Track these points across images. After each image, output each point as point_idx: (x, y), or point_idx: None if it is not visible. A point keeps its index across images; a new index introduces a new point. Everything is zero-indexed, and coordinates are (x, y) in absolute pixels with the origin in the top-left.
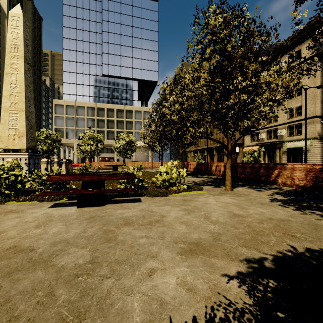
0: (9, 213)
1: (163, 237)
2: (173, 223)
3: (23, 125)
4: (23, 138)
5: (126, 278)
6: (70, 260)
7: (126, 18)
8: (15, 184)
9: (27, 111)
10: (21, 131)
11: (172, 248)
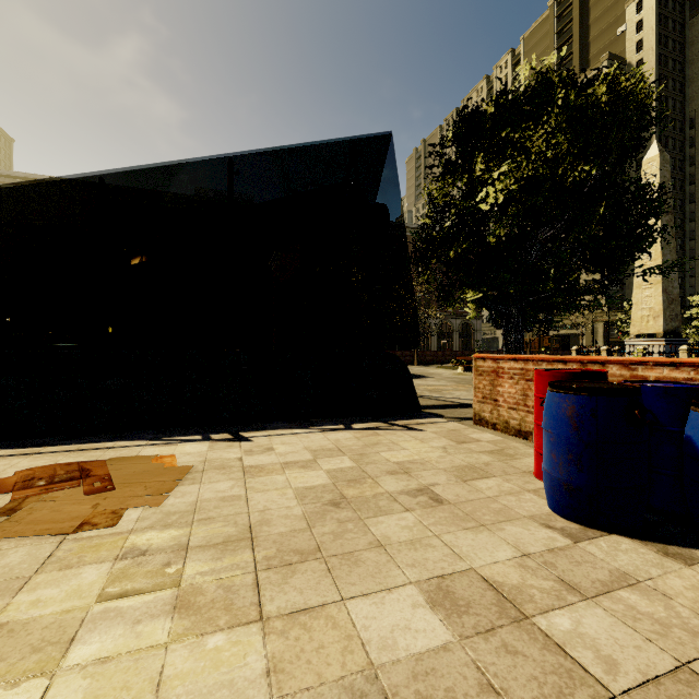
0: None
1: None
2: None
3: (659, 301)
4: (658, 318)
5: None
6: None
7: None
8: None
9: (664, 281)
10: (656, 310)
11: None
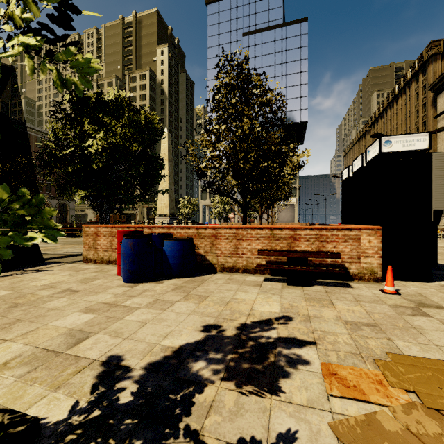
0: None
1: None
2: None
3: (168, 200)
4: (168, 208)
5: None
6: None
7: (268, 58)
8: None
9: (169, 191)
10: (167, 204)
11: None
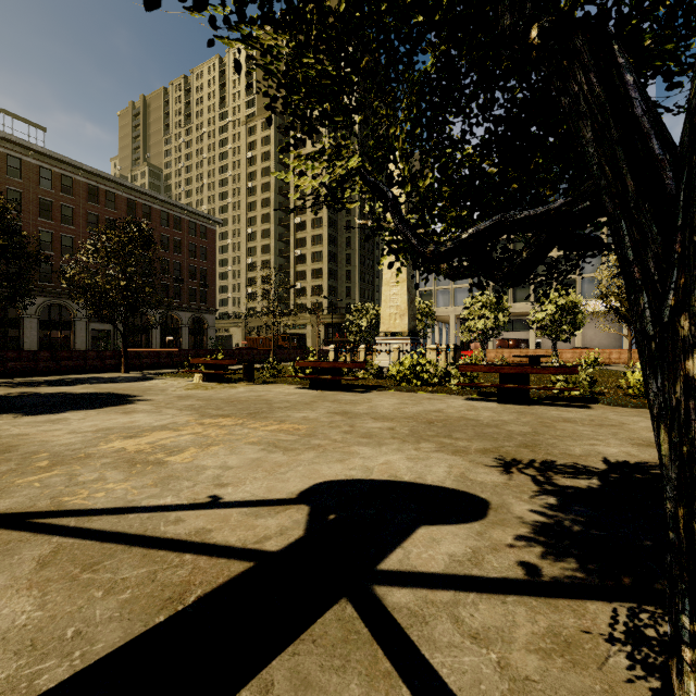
0: (431, 400)
1: (615, 435)
2: (637, 430)
3: (405, 300)
4: (404, 317)
5: (568, 442)
6: (515, 429)
7: None
8: (419, 374)
9: (408, 280)
10: (402, 308)
11: (624, 441)
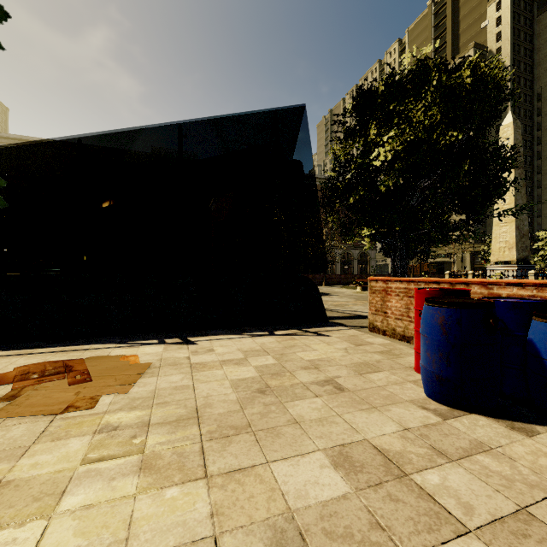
0: None
1: None
2: None
3: (513, 236)
4: (512, 249)
5: None
6: None
7: None
8: None
9: (516, 220)
10: (510, 243)
11: None
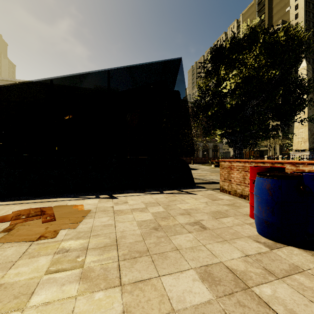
0: None
1: None
2: None
3: (306, 134)
4: (306, 142)
5: None
6: None
7: None
8: None
9: (309, 125)
10: (305, 138)
11: None
